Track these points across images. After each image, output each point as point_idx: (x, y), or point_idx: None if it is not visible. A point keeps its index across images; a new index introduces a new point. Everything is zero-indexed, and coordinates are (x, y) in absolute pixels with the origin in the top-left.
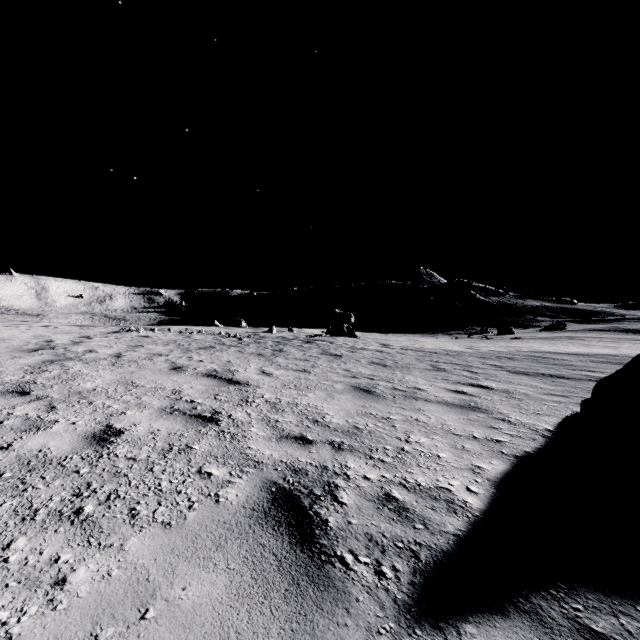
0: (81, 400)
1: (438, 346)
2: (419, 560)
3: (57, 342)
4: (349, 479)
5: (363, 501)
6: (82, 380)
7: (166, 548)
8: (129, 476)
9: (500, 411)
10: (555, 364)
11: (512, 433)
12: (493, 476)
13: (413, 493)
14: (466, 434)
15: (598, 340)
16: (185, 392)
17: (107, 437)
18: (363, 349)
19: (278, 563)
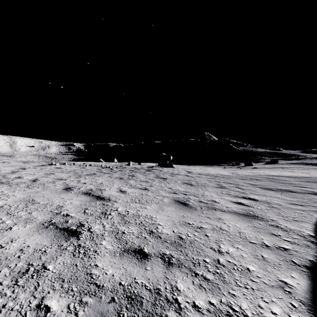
0: None
1: (217, 172)
2: None
3: (1, 172)
4: (180, 310)
5: None
6: None
7: None
8: None
9: (271, 219)
10: (283, 183)
11: (289, 240)
12: (303, 296)
13: None
14: (259, 242)
15: (297, 169)
16: (65, 207)
17: None
18: (178, 174)
19: None
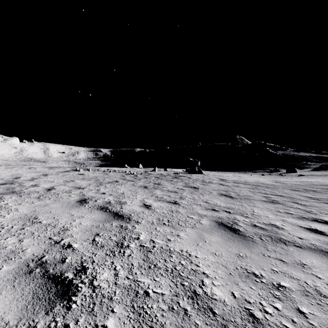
0: None
1: (256, 180)
2: None
3: (21, 178)
4: None
5: None
6: None
7: None
8: None
9: None
10: None
11: None
12: None
13: None
14: None
15: None
16: (70, 231)
17: None
18: (210, 182)
19: None
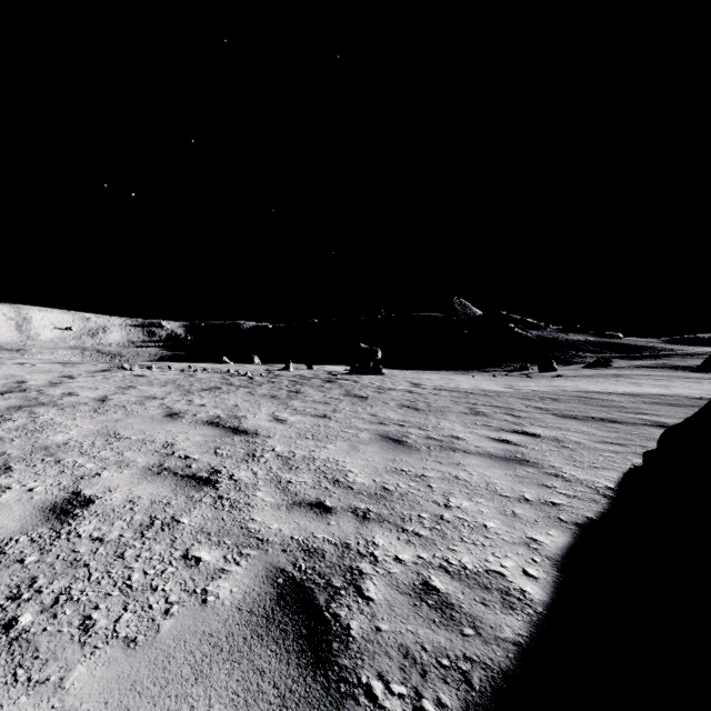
0: (46, 458)
1: (475, 385)
2: (472, 687)
3: (30, 383)
4: (377, 562)
5: (395, 595)
6: (52, 431)
7: (124, 682)
8: (90, 566)
9: (552, 464)
10: (605, 406)
11: (569, 493)
12: (553, 553)
13: (458, 580)
14: (515, 495)
15: (647, 378)
16: (179, 445)
17: (71, 509)
18: (391, 389)
19: (280, 701)
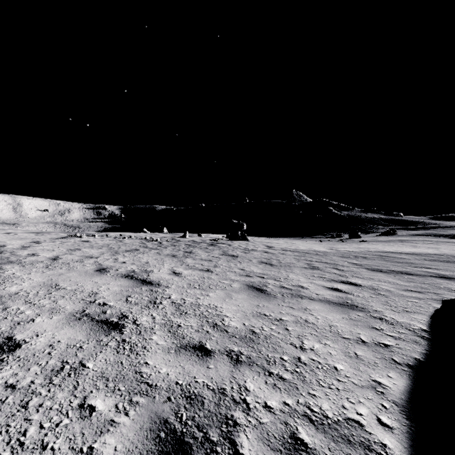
0: None
1: (308, 247)
2: None
3: (8, 247)
4: (249, 410)
5: (267, 452)
6: (10, 283)
7: None
8: None
9: (375, 309)
10: (399, 262)
11: (394, 335)
12: (398, 397)
13: (322, 432)
14: (354, 337)
15: (422, 242)
16: (101, 294)
17: None
18: (253, 250)
19: None
